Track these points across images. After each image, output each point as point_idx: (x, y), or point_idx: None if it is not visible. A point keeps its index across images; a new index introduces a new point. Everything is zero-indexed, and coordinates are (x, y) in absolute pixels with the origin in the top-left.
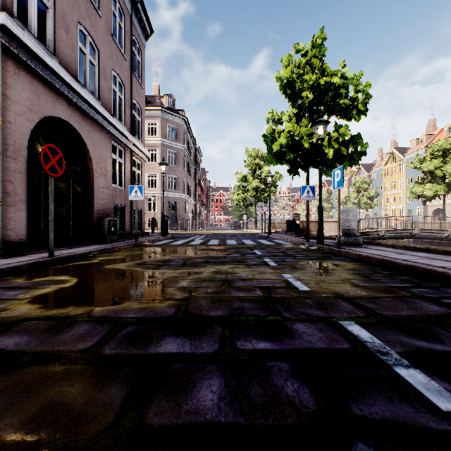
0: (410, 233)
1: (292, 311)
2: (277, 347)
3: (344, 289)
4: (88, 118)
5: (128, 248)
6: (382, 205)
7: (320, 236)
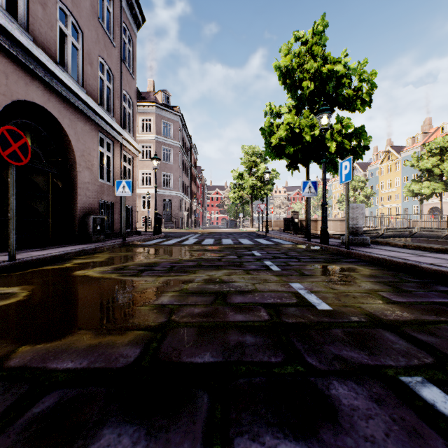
0: (410, 232)
1: (318, 353)
2: None
3: (378, 308)
4: (70, 105)
5: (113, 248)
6: (378, 203)
7: (324, 235)
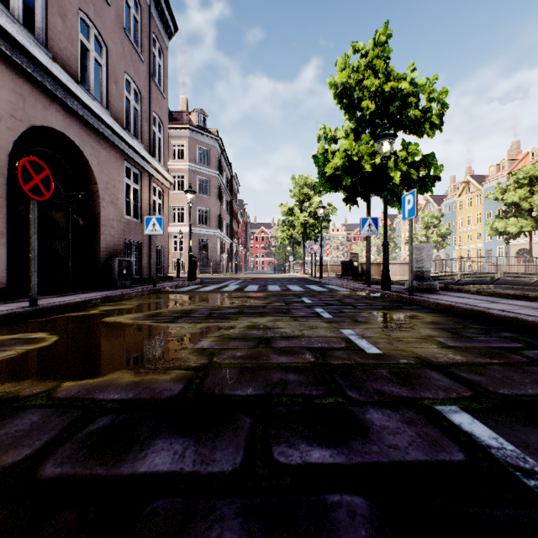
0: (491, 277)
1: (359, 388)
2: (343, 458)
3: (430, 352)
4: (92, 130)
5: (143, 295)
6: (456, 244)
7: (385, 280)
